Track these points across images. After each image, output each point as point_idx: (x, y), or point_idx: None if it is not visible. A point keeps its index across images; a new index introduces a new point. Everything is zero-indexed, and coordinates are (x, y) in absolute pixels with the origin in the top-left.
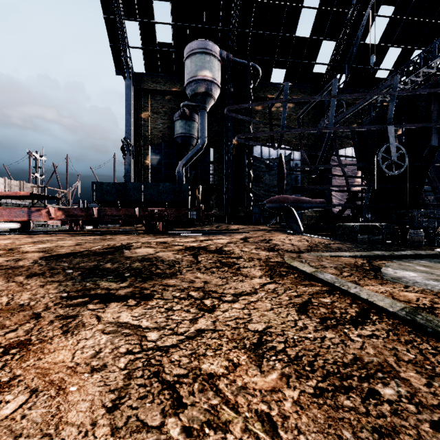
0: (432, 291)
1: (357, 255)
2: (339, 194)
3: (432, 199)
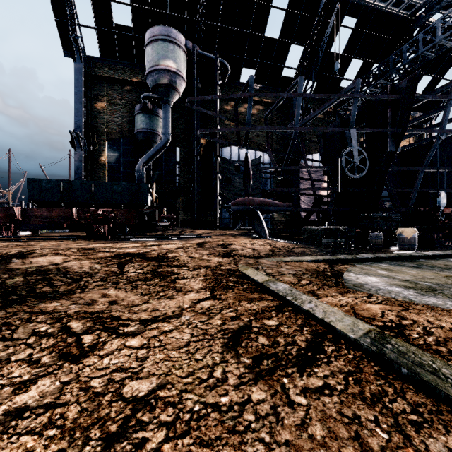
0: (397, 300)
1: (320, 259)
2: (307, 200)
3: (388, 206)
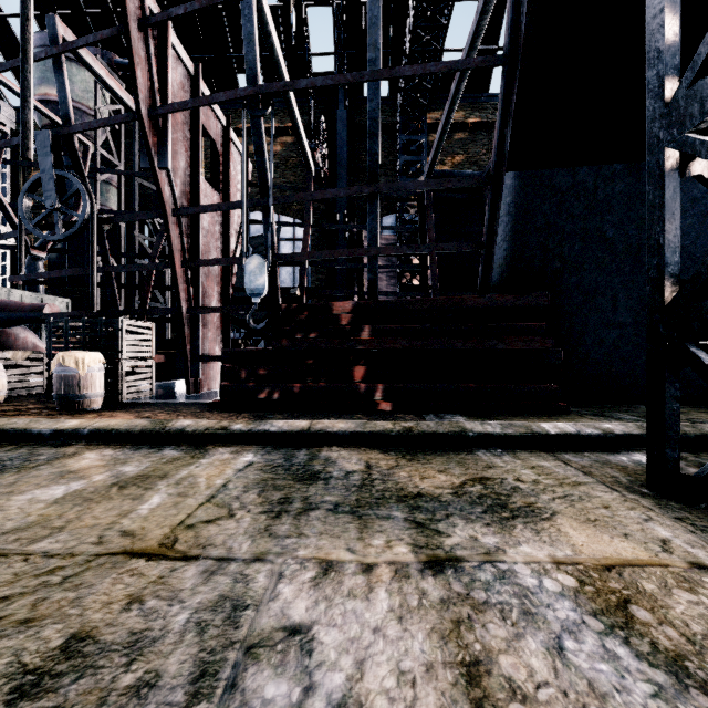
0: None
1: None
2: None
3: None
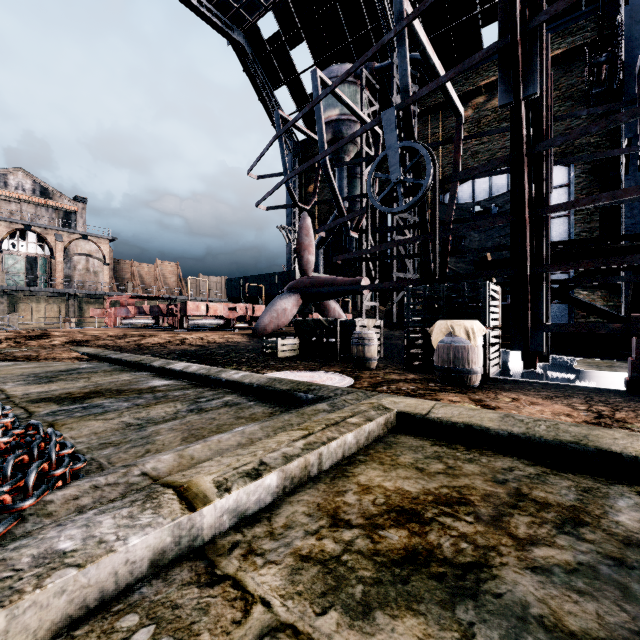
0: None
1: (86, 352)
2: None
3: None
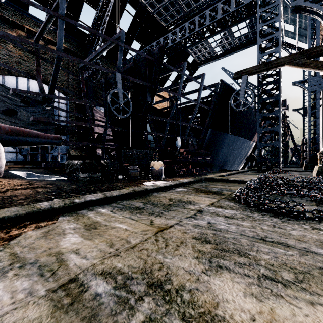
0: None
1: None
2: None
3: None
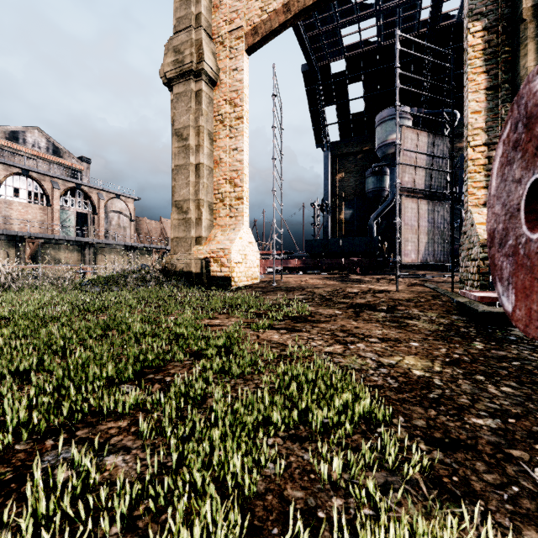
0: None
1: None
2: None
3: None
